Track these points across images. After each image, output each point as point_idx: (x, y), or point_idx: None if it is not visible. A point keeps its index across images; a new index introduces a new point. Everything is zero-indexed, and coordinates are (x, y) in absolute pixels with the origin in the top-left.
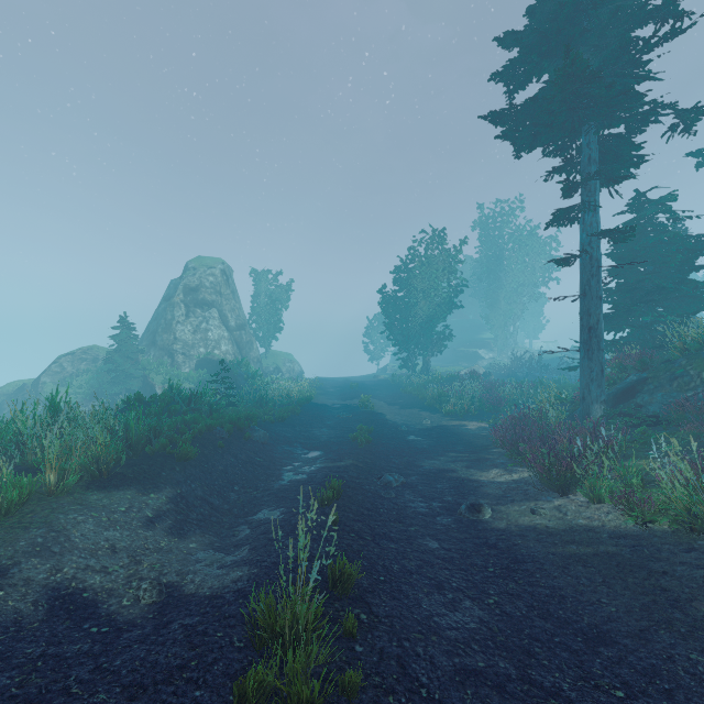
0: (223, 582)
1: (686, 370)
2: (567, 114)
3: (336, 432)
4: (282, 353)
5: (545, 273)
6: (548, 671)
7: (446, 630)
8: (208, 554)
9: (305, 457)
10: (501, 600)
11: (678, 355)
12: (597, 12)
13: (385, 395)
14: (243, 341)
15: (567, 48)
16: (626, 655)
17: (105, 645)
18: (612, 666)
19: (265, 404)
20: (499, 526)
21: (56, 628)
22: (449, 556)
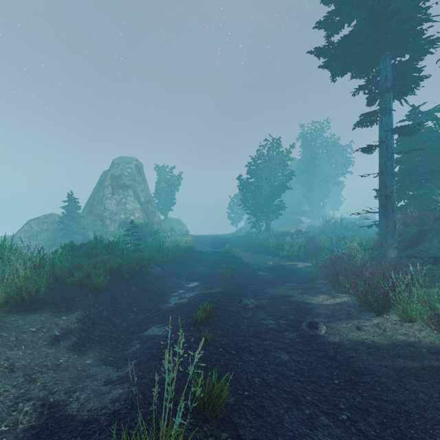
0: (103, 401)
1: None
2: (370, 46)
3: (209, 269)
4: (175, 219)
5: (343, 168)
6: None
7: None
8: (99, 369)
9: (187, 286)
10: (352, 415)
11: None
12: None
13: (241, 245)
14: (150, 211)
15: None
16: None
17: None
18: None
19: (162, 250)
20: (334, 340)
21: None
22: (299, 367)
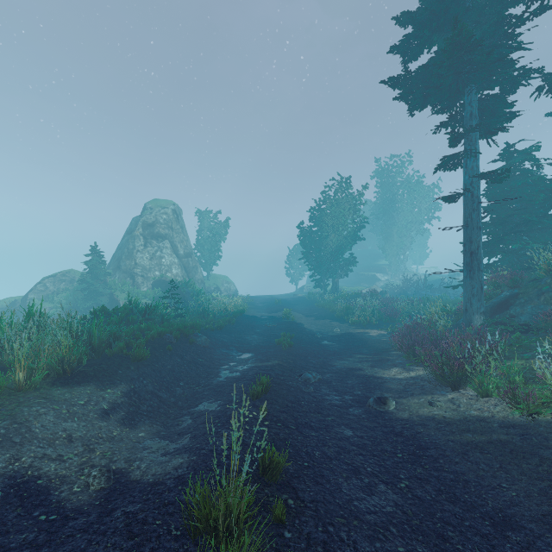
0: (165, 469)
1: (551, 286)
2: (453, 78)
3: (264, 338)
4: (221, 276)
5: (428, 213)
6: None
7: (365, 514)
8: (154, 442)
9: (239, 358)
10: (411, 484)
11: (543, 275)
12: None
13: (303, 309)
14: (190, 266)
15: (455, 20)
16: (533, 539)
17: (49, 533)
18: (522, 551)
19: (207, 315)
20: (403, 416)
21: (7, 516)
22: (362, 442)
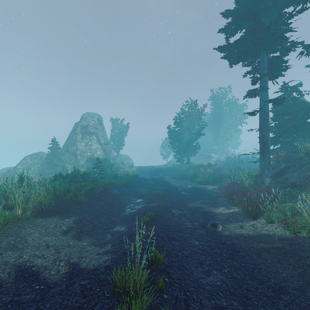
0: (99, 262)
1: (308, 162)
2: (253, 47)
3: (149, 190)
4: (124, 155)
5: (240, 120)
6: (257, 307)
7: (206, 286)
8: (92, 248)
9: (135, 201)
10: (230, 270)
11: (303, 156)
12: (268, 0)
13: (170, 174)
14: (107, 150)
15: (254, 16)
16: (294, 299)
17: (42, 295)
18: (288, 304)
19: (117, 177)
20: (226, 234)
21: (18, 286)
22: (204, 248)
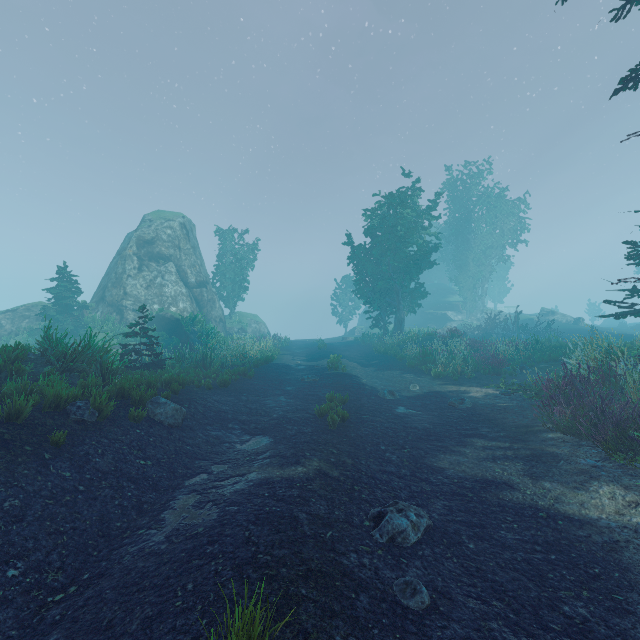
0: None
1: None
2: None
3: (296, 402)
4: (248, 315)
5: (513, 235)
6: None
7: None
8: None
9: (240, 448)
10: None
11: None
12: None
13: (356, 355)
14: (204, 299)
15: None
16: None
17: None
18: None
19: (209, 364)
20: None
21: None
22: None
